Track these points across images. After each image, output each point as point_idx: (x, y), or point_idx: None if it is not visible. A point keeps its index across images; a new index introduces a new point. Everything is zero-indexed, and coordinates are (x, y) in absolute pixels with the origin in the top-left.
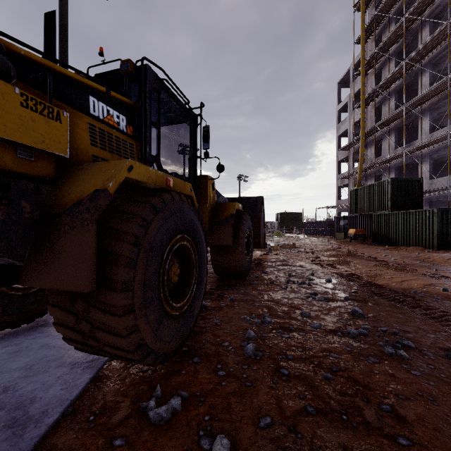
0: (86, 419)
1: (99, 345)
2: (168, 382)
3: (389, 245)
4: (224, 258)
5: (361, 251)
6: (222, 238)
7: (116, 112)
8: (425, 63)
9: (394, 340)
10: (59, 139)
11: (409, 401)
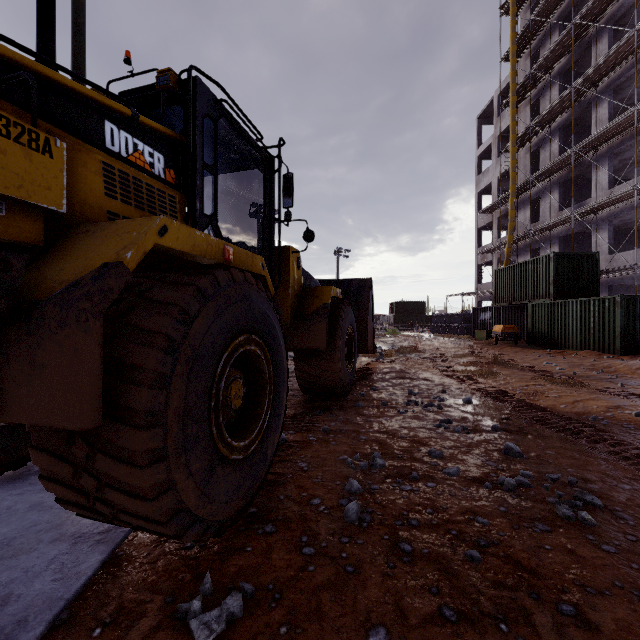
0: (88, 633)
1: (112, 512)
2: (224, 567)
3: (551, 348)
4: (314, 368)
5: (511, 357)
6: (311, 339)
7: (148, 147)
8: (602, 89)
9: (570, 493)
10: (49, 183)
11: (602, 597)
